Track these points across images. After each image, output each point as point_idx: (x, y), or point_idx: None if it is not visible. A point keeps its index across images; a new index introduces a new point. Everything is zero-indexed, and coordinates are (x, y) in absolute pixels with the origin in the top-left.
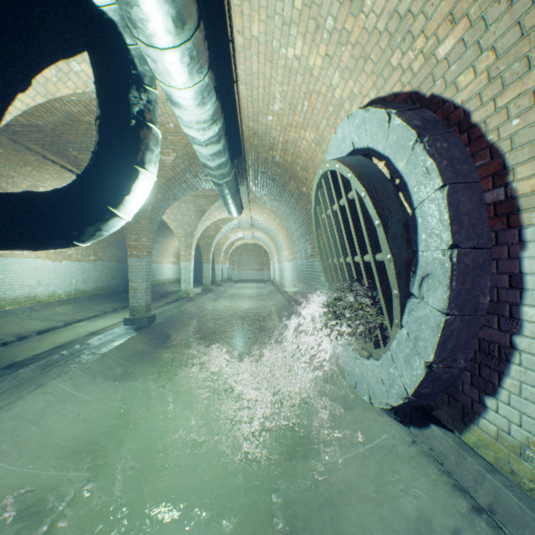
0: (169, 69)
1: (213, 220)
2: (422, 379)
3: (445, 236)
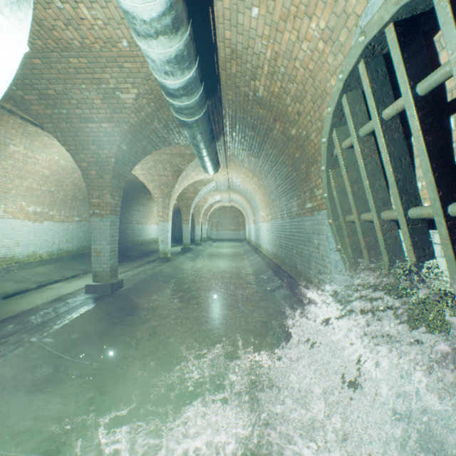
0: None
1: (191, 181)
2: None
3: None
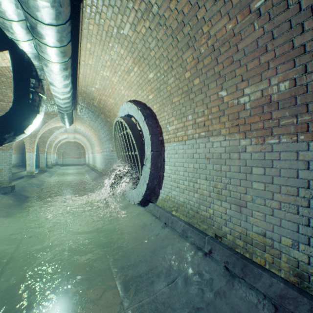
0: (56, 78)
1: (50, 127)
2: (146, 189)
3: (150, 148)
